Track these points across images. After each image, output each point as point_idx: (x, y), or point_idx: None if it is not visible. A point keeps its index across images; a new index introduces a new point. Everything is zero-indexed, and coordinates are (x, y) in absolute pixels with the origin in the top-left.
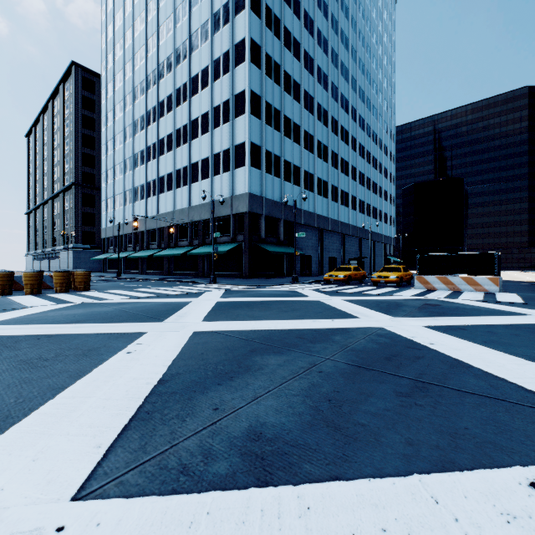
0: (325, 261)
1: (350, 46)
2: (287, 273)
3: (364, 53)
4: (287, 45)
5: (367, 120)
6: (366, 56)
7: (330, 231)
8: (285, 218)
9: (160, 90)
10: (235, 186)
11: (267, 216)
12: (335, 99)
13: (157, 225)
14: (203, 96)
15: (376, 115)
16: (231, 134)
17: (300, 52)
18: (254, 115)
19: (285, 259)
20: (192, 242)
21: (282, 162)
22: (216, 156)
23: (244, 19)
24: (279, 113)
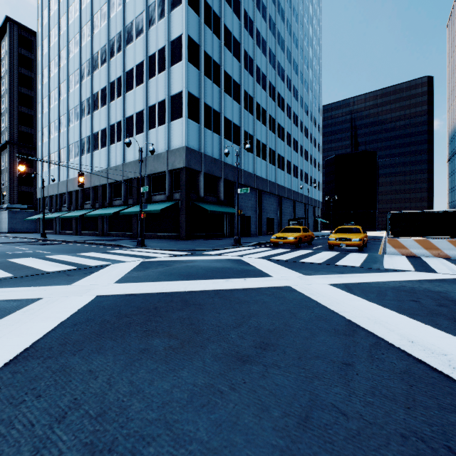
0: (264, 221)
1: (286, 18)
2: (227, 234)
3: (297, 29)
4: None
5: (300, 92)
6: (299, 32)
7: (268, 192)
8: (225, 177)
9: (94, 42)
10: (171, 140)
11: (207, 173)
12: (273, 66)
13: (91, 183)
14: (138, 45)
15: (307, 89)
16: (166, 83)
17: (240, 10)
18: (192, 64)
19: (225, 219)
20: (127, 201)
21: (221, 119)
22: (151, 109)
23: None
24: (219, 67)
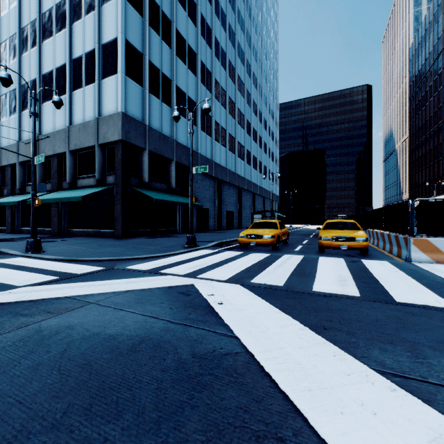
0: (223, 215)
1: None
2: (181, 229)
3: (256, 15)
4: None
5: (259, 81)
6: (258, 19)
7: (228, 183)
8: (178, 160)
9: None
10: (102, 104)
11: (153, 152)
12: (233, 44)
13: None
14: None
15: (266, 80)
16: (96, 26)
17: None
18: (132, 5)
19: (178, 212)
20: None
21: (173, 87)
22: (75, 62)
23: None
24: (170, 23)
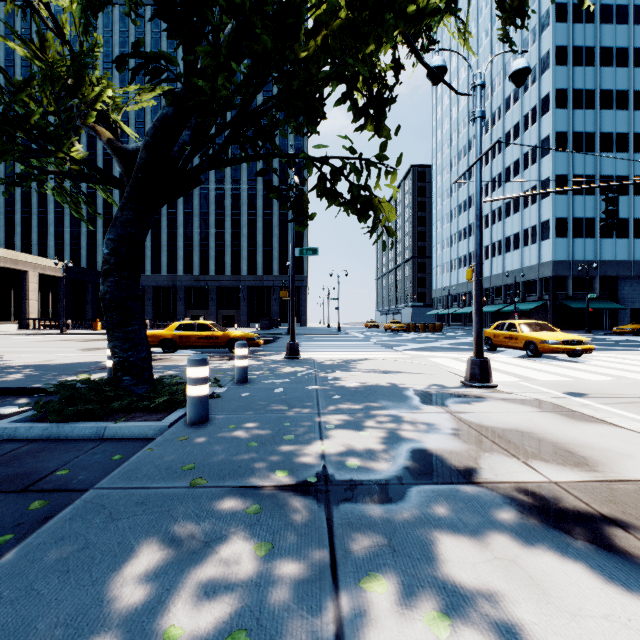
0: None
1: None
2: (607, 327)
3: None
4: (605, 106)
5: None
6: None
7: None
8: (602, 274)
9: None
10: (541, 255)
11: (576, 276)
12: None
13: None
14: (514, 183)
15: None
16: (537, 213)
17: (628, 98)
18: (559, 194)
19: (604, 313)
20: (505, 301)
21: (597, 222)
22: (525, 231)
23: (549, 119)
24: (593, 177)
